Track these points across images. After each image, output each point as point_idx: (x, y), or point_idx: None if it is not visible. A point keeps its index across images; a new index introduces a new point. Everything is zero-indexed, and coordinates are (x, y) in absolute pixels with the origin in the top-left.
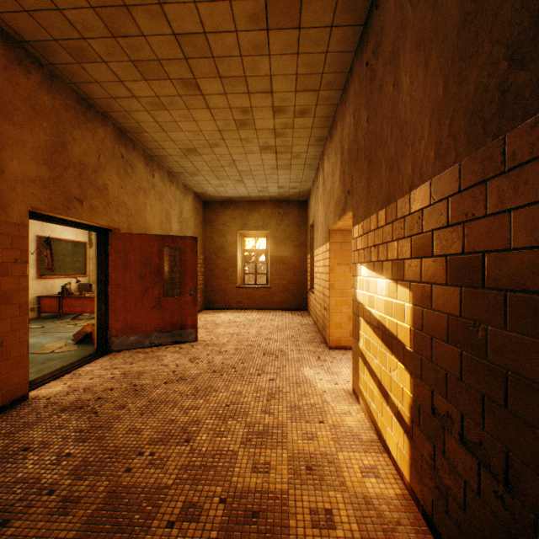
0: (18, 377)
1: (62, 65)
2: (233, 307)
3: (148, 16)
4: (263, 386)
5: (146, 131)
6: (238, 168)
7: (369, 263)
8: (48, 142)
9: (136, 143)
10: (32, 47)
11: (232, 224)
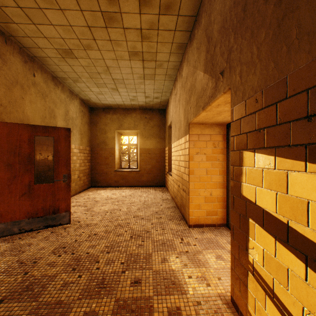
0: None
1: None
2: (112, 185)
3: None
4: (125, 298)
5: (14, 21)
6: (112, 76)
7: (283, 147)
8: None
9: (8, 38)
10: None
11: (112, 125)
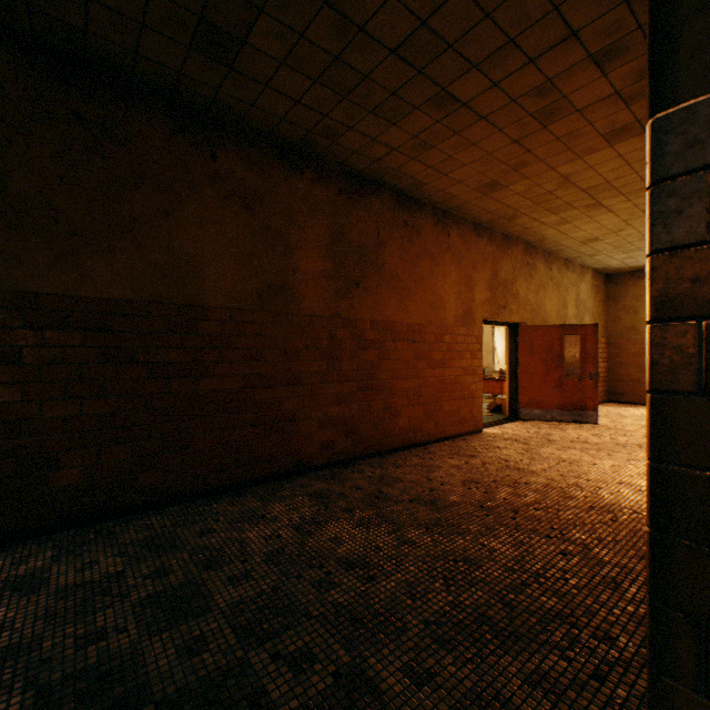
0: (478, 417)
1: (498, 225)
2: None
3: (563, 190)
4: None
5: (548, 239)
6: None
7: None
8: (489, 275)
9: (536, 248)
10: (484, 223)
11: None
